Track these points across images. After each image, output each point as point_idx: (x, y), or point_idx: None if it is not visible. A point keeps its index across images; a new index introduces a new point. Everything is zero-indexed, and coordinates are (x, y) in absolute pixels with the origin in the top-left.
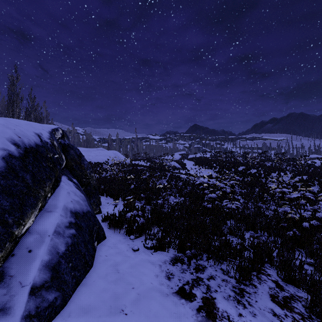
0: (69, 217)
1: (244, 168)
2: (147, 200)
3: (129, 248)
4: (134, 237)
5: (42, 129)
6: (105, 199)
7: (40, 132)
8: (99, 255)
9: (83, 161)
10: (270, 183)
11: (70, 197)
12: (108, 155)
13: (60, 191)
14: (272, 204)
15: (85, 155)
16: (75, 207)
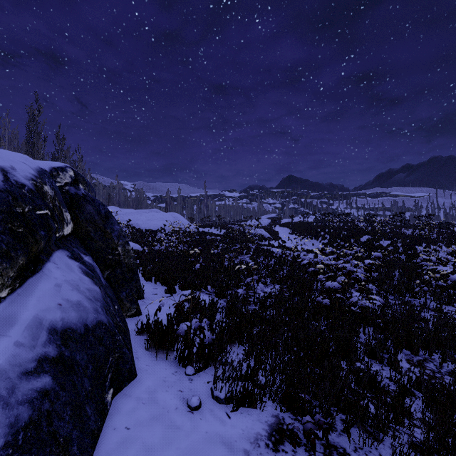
0: (41, 345)
1: (369, 238)
2: (220, 290)
3: (180, 402)
4: (193, 371)
5: (21, 162)
6: (153, 288)
7: (11, 166)
8: (112, 426)
9: (112, 225)
10: (424, 263)
11: (60, 295)
12: (165, 219)
13: (37, 283)
14: (428, 297)
15: (133, 219)
16: (66, 318)
